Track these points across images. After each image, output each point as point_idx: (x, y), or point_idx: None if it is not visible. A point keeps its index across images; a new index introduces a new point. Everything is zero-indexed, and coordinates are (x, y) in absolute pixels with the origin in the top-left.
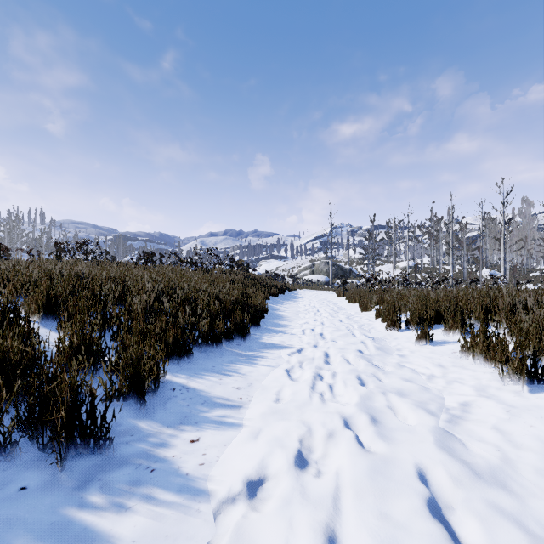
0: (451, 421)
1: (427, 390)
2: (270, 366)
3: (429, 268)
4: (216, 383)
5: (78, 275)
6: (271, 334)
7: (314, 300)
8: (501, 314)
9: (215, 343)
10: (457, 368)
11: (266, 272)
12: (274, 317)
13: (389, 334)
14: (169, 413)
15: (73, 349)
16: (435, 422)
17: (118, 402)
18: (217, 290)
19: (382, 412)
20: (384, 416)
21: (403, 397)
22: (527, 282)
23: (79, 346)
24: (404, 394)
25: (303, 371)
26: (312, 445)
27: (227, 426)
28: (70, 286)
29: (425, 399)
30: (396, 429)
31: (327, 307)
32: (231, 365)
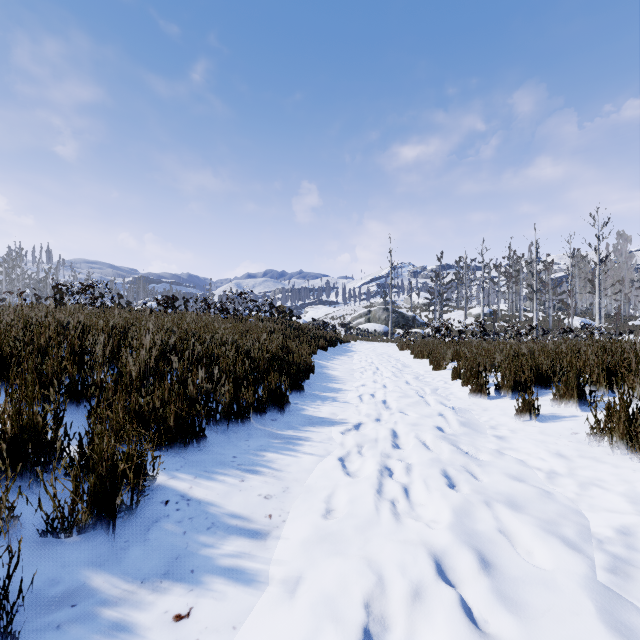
0: (617, 569)
1: (554, 501)
2: (316, 455)
3: (507, 315)
4: (234, 489)
5: (62, 325)
6: (318, 403)
7: (372, 355)
8: (636, 378)
9: (240, 419)
10: (588, 460)
11: (313, 320)
12: (322, 378)
13: (475, 403)
14: (150, 551)
15: (5, 443)
16: (590, 571)
17: (68, 532)
18: (248, 343)
19: (496, 550)
20: (503, 560)
21: (522, 515)
22: (630, 332)
23: (16, 437)
24: (522, 510)
25: (364, 463)
26: (388, 633)
27: (242, 578)
28: (42, 339)
29: (557, 520)
30: (530, 591)
31: (389, 364)
32: (260, 454)
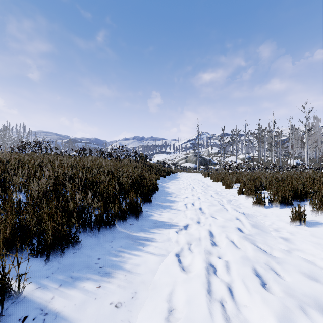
0: None
1: None
2: (159, 255)
3: (258, 159)
4: (90, 297)
5: (3, 163)
6: (161, 210)
7: (190, 179)
8: None
9: (108, 225)
10: None
11: (158, 161)
12: (163, 193)
13: (257, 211)
14: None
15: None
16: None
17: None
18: (120, 174)
19: None
20: None
21: None
22: None
23: None
24: None
25: (195, 264)
26: None
27: None
28: None
29: None
30: None
31: (199, 185)
32: (119, 255)
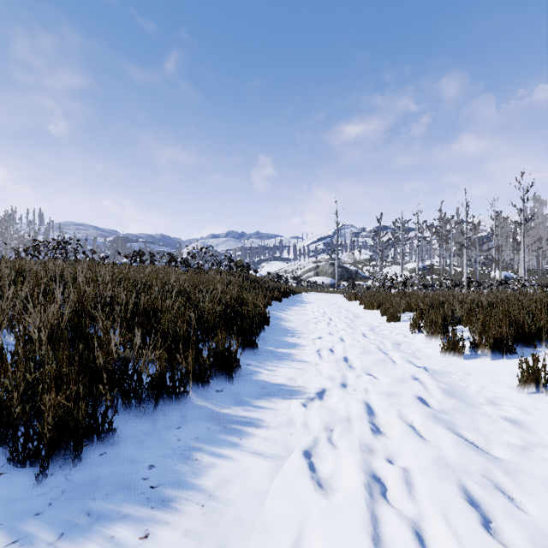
0: None
1: None
2: (272, 458)
3: (439, 269)
4: None
5: None
6: (274, 363)
7: (323, 305)
8: None
9: (174, 395)
10: None
11: (268, 273)
12: (277, 330)
13: (451, 363)
14: None
15: None
16: None
17: None
18: (200, 295)
19: None
20: None
21: None
22: None
23: None
24: None
25: (344, 480)
26: None
27: None
28: None
29: None
30: None
31: (341, 314)
32: (192, 457)
